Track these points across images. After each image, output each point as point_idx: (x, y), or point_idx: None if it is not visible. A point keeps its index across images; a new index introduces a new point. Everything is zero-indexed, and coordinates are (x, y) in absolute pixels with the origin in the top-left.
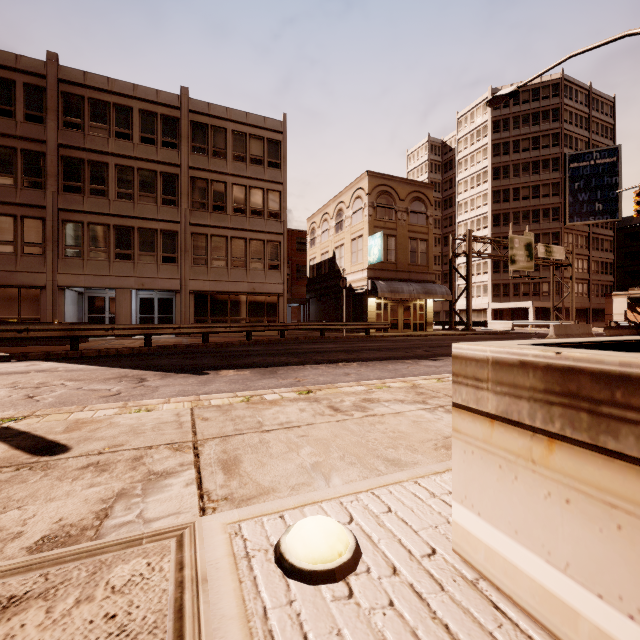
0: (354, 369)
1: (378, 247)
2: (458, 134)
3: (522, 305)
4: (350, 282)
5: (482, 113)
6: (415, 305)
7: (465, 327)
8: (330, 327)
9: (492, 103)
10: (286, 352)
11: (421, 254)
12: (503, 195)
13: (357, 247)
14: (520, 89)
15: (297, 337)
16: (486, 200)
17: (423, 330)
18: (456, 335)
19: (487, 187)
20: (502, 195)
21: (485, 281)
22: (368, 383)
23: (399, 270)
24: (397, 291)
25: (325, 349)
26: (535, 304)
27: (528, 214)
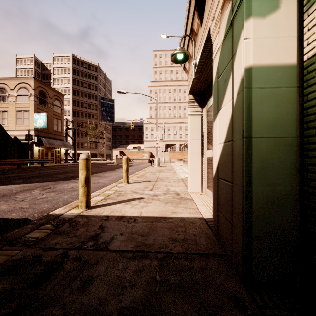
0: (112, 173)
1: (44, 120)
2: (54, 64)
3: (86, 152)
4: (16, 135)
5: (67, 62)
6: (56, 151)
7: (74, 161)
8: (24, 162)
9: (119, 92)
10: (54, 173)
11: (59, 126)
12: (77, 103)
13: (23, 116)
14: (84, 61)
15: (4, 169)
16: (69, 103)
17: (59, 163)
18: (78, 164)
19: (70, 97)
20: (77, 103)
21: (69, 140)
22: (138, 173)
23: (50, 133)
24: (52, 144)
25: (63, 171)
26: (91, 151)
27: (87, 114)
